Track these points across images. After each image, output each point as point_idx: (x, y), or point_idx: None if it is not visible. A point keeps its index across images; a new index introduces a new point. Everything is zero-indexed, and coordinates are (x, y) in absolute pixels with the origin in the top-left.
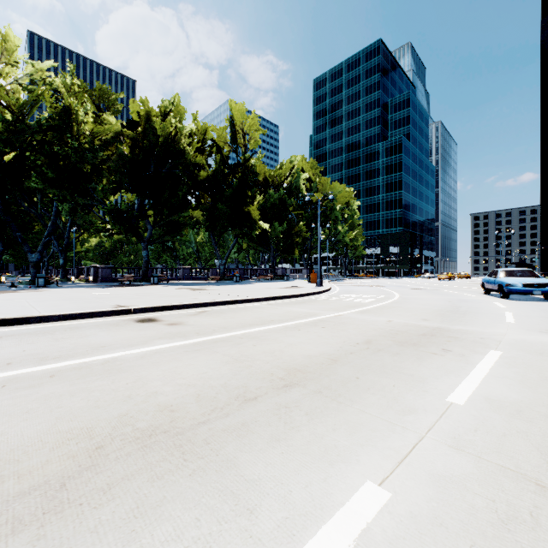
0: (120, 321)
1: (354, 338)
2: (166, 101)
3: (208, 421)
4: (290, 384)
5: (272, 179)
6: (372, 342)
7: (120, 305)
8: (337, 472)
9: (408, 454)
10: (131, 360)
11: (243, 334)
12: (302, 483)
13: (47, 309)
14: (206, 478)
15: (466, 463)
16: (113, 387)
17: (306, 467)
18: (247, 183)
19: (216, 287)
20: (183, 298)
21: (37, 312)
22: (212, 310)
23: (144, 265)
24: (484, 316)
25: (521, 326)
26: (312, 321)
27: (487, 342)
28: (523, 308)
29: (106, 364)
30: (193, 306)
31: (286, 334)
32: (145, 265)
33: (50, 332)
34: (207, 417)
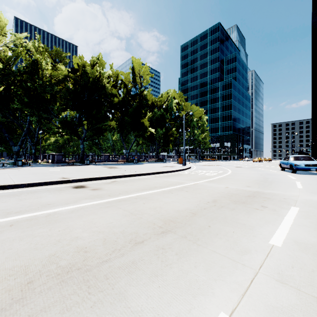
0: (63, 187)
1: (206, 198)
2: (94, 57)
3: (109, 260)
4: (166, 230)
5: (156, 103)
6: (217, 201)
7: (64, 177)
8: (199, 303)
9: (248, 287)
10: (65, 213)
11: (137, 196)
12: (173, 314)
13: (19, 180)
14: (103, 309)
15: (290, 295)
16: (49, 233)
17: (176, 300)
18: (142, 105)
19: (123, 166)
20: (103, 173)
21: (12, 182)
22: (120, 180)
23: (81, 153)
24: (283, 184)
25: (307, 190)
26: (179, 187)
27: (288, 201)
28: (306, 179)
29: (48, 216)
30: (108, 178)
31: (164, 196)
32: (81, 153)
33: (18, 195)
34: (109, 256)
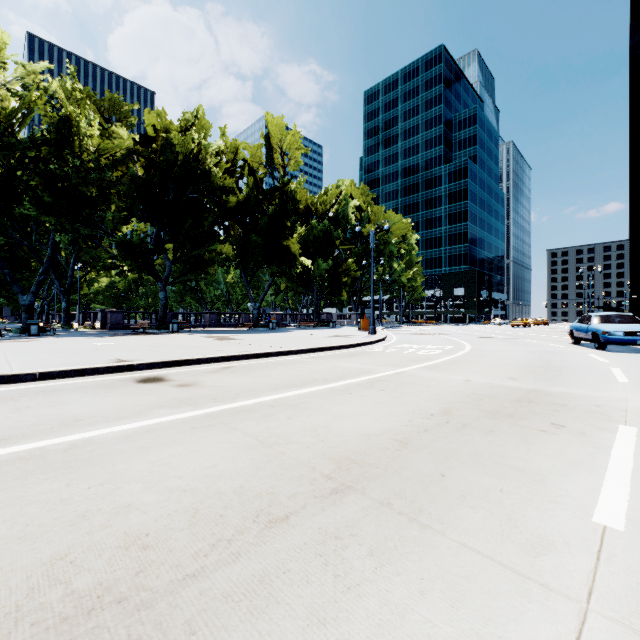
0: (115, 381)
1: (426, 406)
2: (188, 112)
3: (201, 573)
4: (341, 487)
5: (316, 207)
6: (451, 413)
7: (121, 359)
8: None
9: None
10: (110, 443)
11: (276, 400)
12: None
13: (24, 365)
14: None
15: None
16: (64, 495)
17: None
18: (286, 212)
19: (247, 335)
20: (204, 350)
21: (7, 370)
22: (239, 365)
23: (161, 309)
24: (586, 373)
25: None
26: (366, 381)
27: (609, 413)
28: (630, 363)
29: (71, 450)
30: (214, 361)
31: (333, 400)
32: (162, 310)
33: (14, 398)
34: (202, 562)
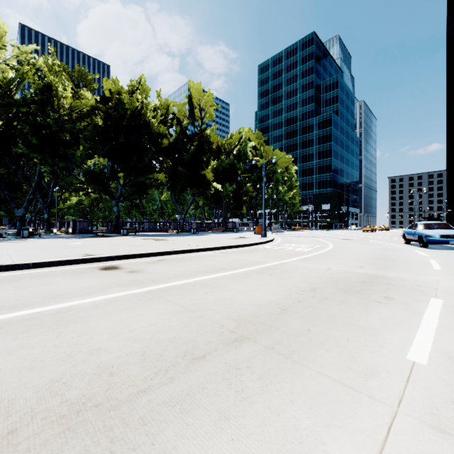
0: (85, 269)
1: (300, 286)
2: (134, 80)
3: (149, 389)
4: (241, 337)
5: (224, 147)
6: (316, 290)
7: (88, 254)
8: None
9: (384, 440)
10: (84, 309)
11: (196, 281)
12: None
13: (21, 258)
14: None
15: None
16: (56, 342)
17: None
18: (203, 150)
19: (176, 238)
20: (146, 247)
21: (10, 261)
22: (170, 258)
23: (115, 219)
24: (412, 263)
25: (449, 273)
26: (259, 269)
27: (425, 290)
28: (444, 256)
29: (58, 314)
30: (153, 255)
31: (236, 281)
32: (116, 219)
33: (16, 280)
34: (149, 383)
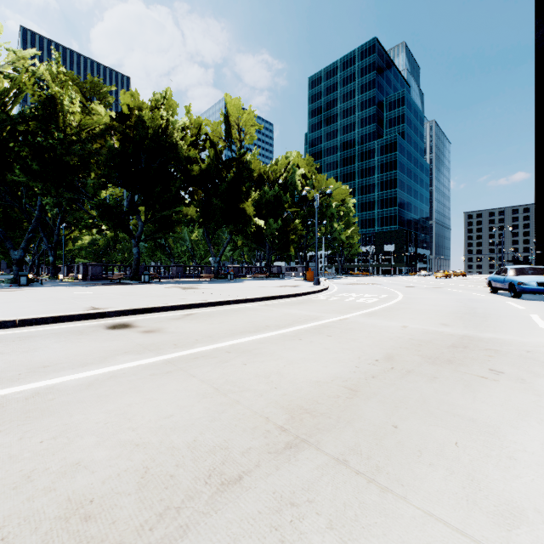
0: (87, 327)
1: (371, 352)
2: (158, 93)
3: None
4: (295, 440)
5: (267, 175)
6: (394, 359)
7: (95, 307)
8: None
9: None
10: (71, 390)
11: (231, 346)
12: None
13: (7, 312)
14: None
15: None
16: (14, 451)
17: None
18: (242, 179)
19: (208, 285)
20: (170, 298)
21: None
22: (200, 312)
23: (134, 262)
24: (509, 320)
25: None
26: (314, 327)
27: (540, 358)
28: None
29: (32, 399)
30: (178, 308)
31: (284, 346)
32: (135, 263)
33: None
34: (146, 538)
